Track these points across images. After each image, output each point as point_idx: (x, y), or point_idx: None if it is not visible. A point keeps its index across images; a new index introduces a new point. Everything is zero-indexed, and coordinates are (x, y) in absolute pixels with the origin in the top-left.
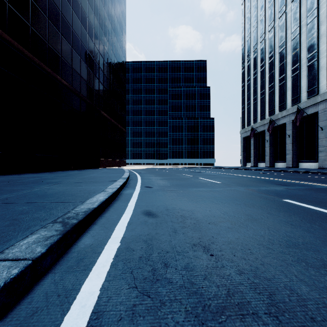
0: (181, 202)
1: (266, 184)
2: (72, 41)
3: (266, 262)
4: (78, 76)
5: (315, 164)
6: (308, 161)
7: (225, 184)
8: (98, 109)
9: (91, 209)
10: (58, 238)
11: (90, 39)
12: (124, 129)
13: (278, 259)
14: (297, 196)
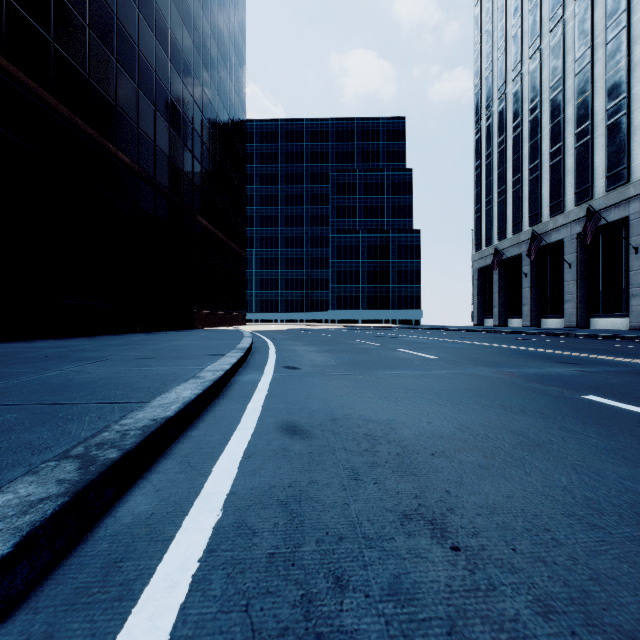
0: (362, 402)
1: (535, 361)
2: (139, 75)
3: (603, 572)
4: (152, 145)
5: (623, 322)
6: (609, 315)
7: (450, 361)
8: (191, 212)
9: (159, 420)
10: (57, 506)
11: (174, 72)
12: (243, 251)
13: (631, 563)
14: (610, 389)
